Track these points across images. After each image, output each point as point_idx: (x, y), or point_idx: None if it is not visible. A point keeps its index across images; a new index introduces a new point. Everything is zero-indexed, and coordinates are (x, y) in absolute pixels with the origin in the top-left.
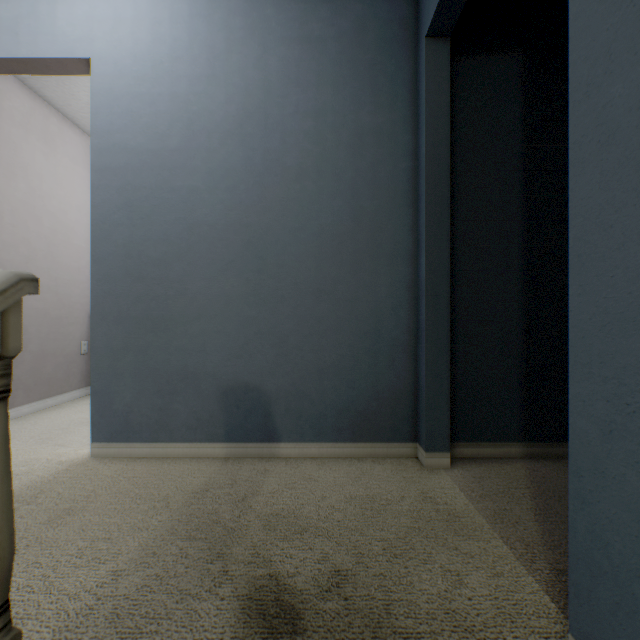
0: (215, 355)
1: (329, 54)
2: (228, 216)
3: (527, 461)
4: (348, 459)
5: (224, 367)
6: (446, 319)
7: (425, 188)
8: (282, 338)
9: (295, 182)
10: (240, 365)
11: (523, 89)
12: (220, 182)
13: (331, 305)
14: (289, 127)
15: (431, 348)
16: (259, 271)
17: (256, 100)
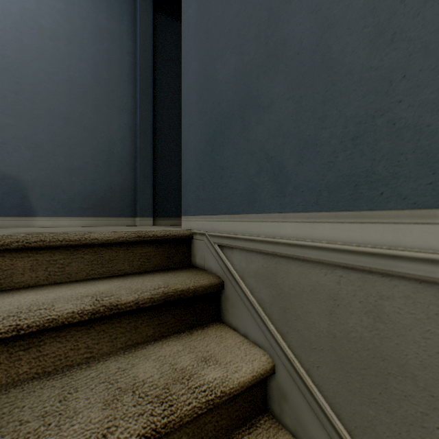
0: None
1: None
2: None
3: None
4: (91, 226)
5: None
6: (151, 147)
7: (140, 73)
8: (38, 144)
9: (50, 40)
10: None
11: None
12: None
13: (79, 129)
14: (44, 0)
15: (143, 161)
16: (17, 93)
17: None
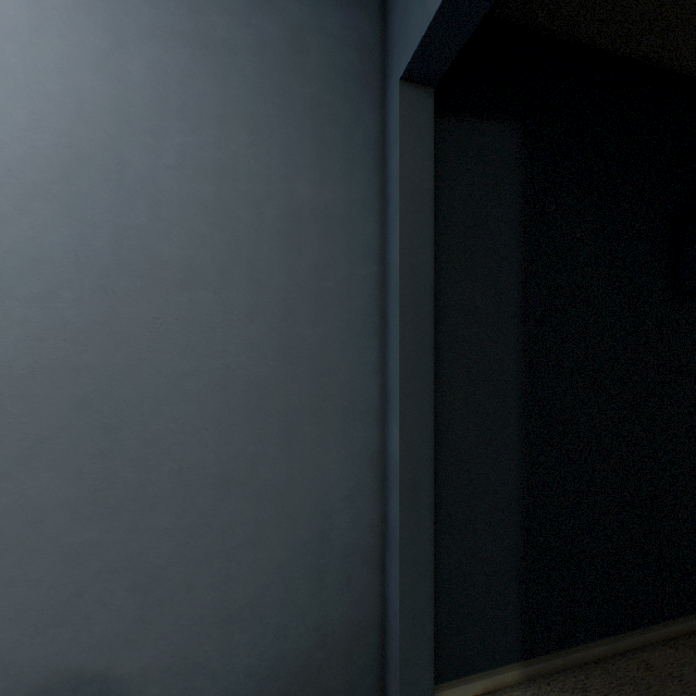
0: (5, 629)
1: (243, 73)
2: (36, 351)
3: (529, 695)
4: None
5: (26, 649)
6: (429, 522)
7: (399, 319)
8: (154, 572)
9: (179, 290)
10: (64, 638)
11: (521, 175)
12: (17, 283)
13: (246, 502)
14: (168, 190)
15: (408, 571)
16: (106, 454)
17: (99, 132)
